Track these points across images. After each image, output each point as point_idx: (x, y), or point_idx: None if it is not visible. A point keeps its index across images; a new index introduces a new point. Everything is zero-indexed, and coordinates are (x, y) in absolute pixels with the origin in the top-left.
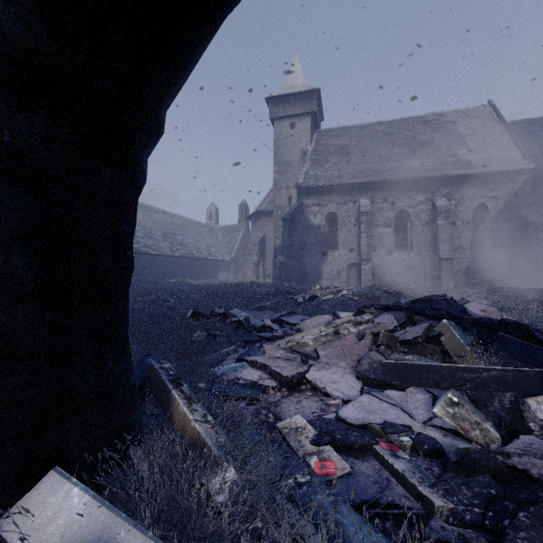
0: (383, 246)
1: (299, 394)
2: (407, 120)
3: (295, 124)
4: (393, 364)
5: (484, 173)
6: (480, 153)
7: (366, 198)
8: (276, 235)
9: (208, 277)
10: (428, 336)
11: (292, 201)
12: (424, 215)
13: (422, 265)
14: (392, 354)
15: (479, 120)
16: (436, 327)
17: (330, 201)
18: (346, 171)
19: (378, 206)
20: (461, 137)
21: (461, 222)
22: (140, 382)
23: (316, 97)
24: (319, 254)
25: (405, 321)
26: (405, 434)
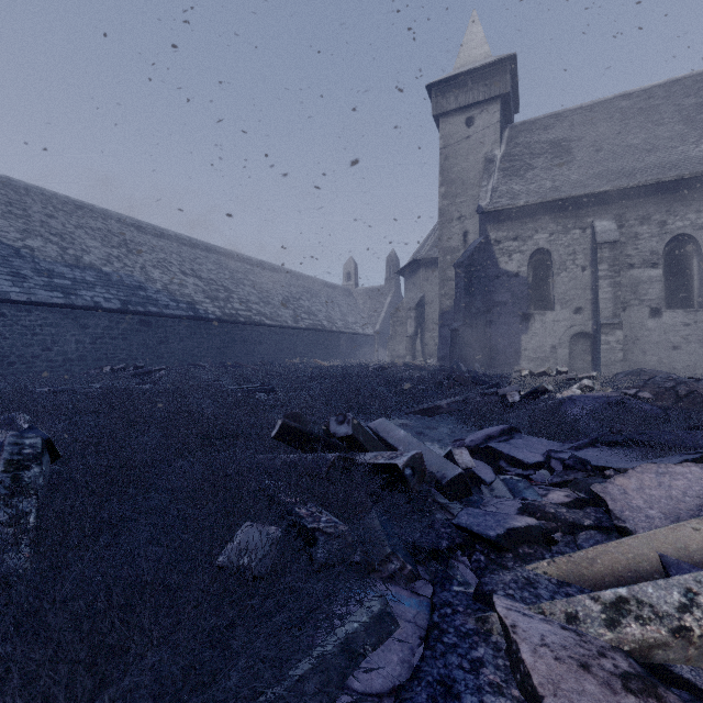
0: (640, 301)
1: None
2: (682, 82)
3: (474, 118)
4: None
5: None
6: None
7: (608, 220)
8: (442, 292)
9: (343, 358)
10: None
11: (468, 239)
12: None
13: None
14: None
15: None
16: None
17: (537, 230)
18: (566, 179)
19: (632, 232)
20: None
21: None
22: None
23: (508, 70)
24: (517, 319)
25: None
26: None
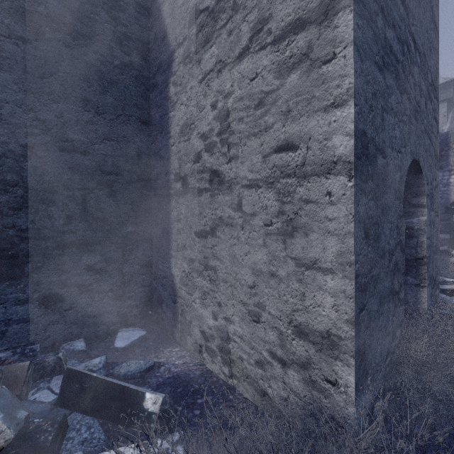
0: None
1: None
2: None
3: None
4: None
5: None
6: None
7: None
8: None
9: None
10: None
11: None
12: None
13: None
14: None
15: None
16: None
17: None
18: None
19: None
20: None
21: None
22: None
23: (452, 86)
24: None
25: None
26: None
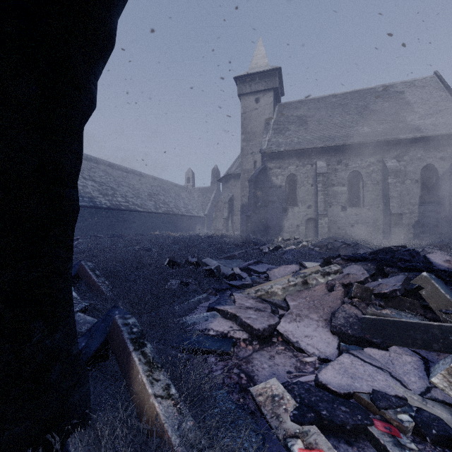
0: (337, 203)
1: (270, 348)
2: (359, 92)
3: (259, 98)
4: (372, 320)
5: (432, 136)
6: (428, 119)
7: (323, 161)
8: (243, 194)
9: (185, 230)
10: (406, 289)
11: (257, 165)
12: (375, 175)
13: (374, 219)
14: (368, 307)
15: (426, 90)
16: (414, 279)
17: (290, 164)
18: (304, 138)
19: (333, 168)
20: (409, 104)
21: (410, 181)
22: (103, 338)
23: (277, 75)
24: (280, 211)
25: (376, 272)
26: (402, 410)
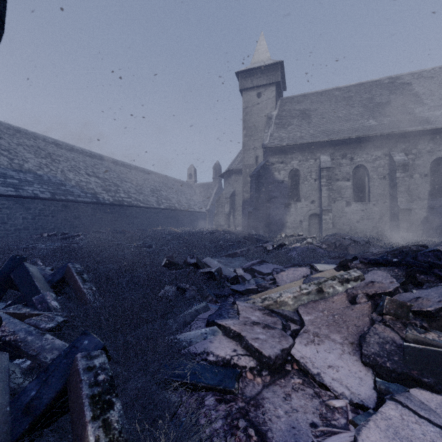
0: (342, 198)
1: (285, 381)
2: (364, 85)
3: (261, 93)
4: (419, 350)
5: None
6: (438, 110)
7: (327, 155)
8: (244, 190)
9: (187, 226)
10: None
11: (258, 160)
12: (382, 169)
13: (380, 215)
14: (407, 329)
15: (435, 80)
16: None
17: (293, 159)
18: (307, 132)
19: (338, 162)
20: (417, 96)
21: (419, 175)
22: (62, 382)
23: (279, 69)
24: (283, 206)
25: (406, 280)
26: None
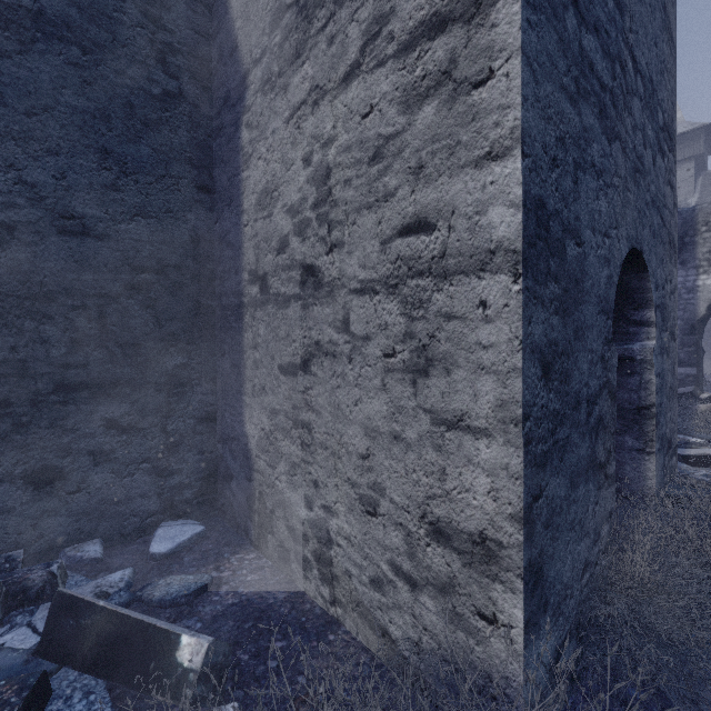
0: None
1: None
2: None
3: None
4: None
5: None
6: None
7: None
8: None
9: None
10: None
11: None
12: None
13: None
14: None
15: None
16: None
17: None
18: None
19: None
20: None
21: None
22: None
23: (702, 136)
24: (710, 334)
25: None
26: None
